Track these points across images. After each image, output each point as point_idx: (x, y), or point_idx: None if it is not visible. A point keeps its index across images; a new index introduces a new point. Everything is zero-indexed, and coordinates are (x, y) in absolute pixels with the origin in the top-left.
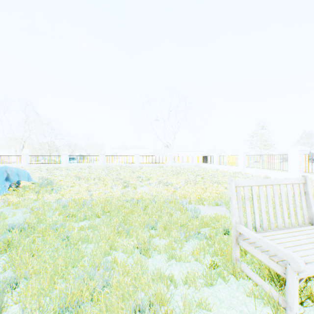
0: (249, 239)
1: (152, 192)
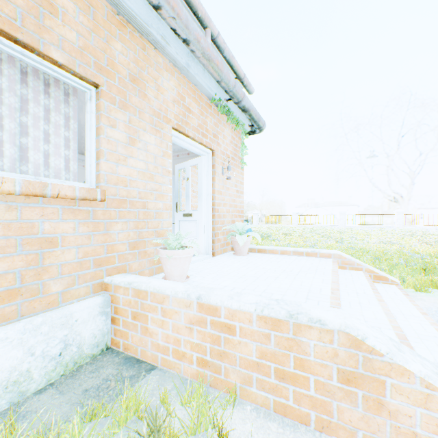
0: None
1: (372, 247)
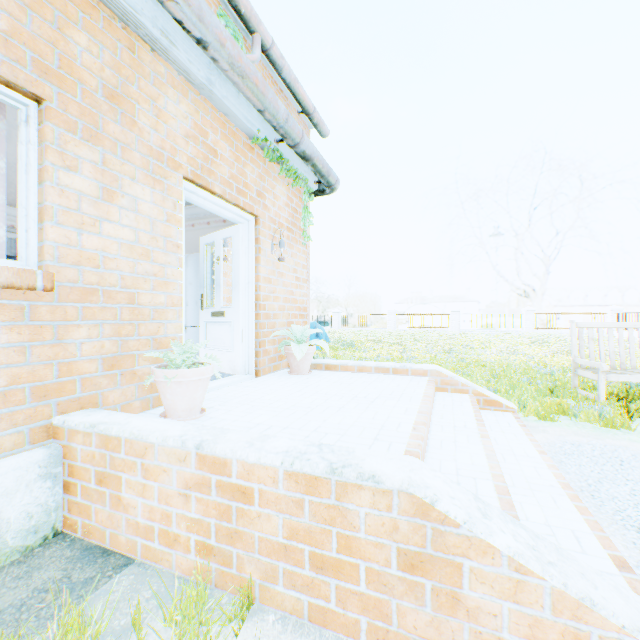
0: (585, 368)
1: (490, 358)
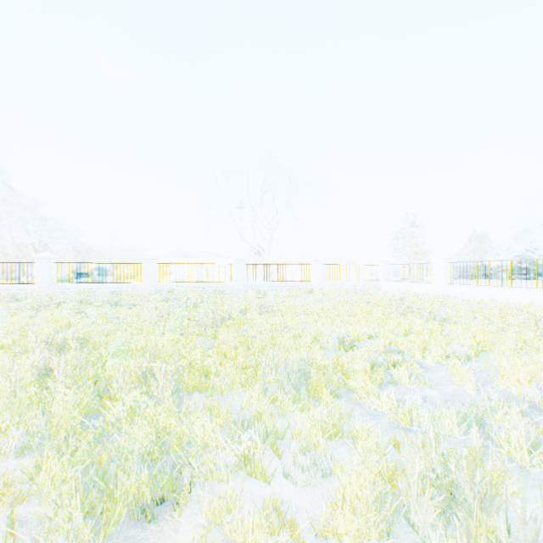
0: None
1: None
